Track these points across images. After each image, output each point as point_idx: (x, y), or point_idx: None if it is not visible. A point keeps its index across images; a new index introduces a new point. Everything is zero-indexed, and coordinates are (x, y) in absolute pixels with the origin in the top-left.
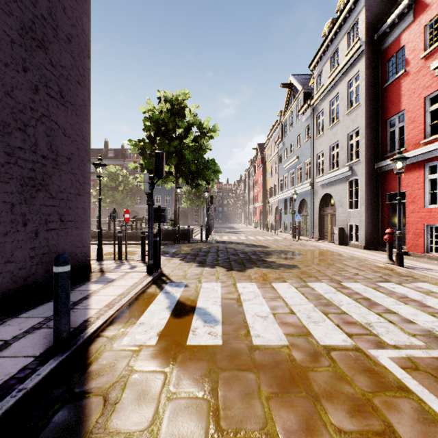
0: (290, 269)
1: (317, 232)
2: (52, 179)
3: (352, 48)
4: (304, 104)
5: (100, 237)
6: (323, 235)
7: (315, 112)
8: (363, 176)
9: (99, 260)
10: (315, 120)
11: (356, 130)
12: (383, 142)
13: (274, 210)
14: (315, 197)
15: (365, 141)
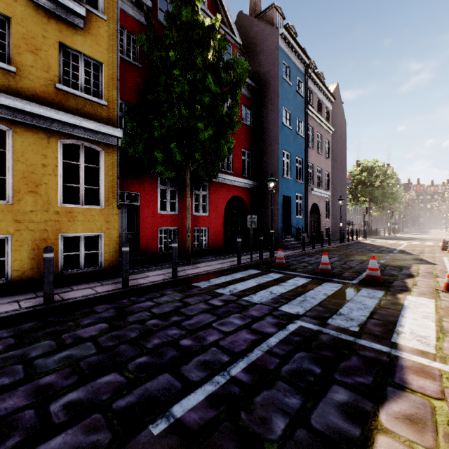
0: (415, 241)
1: None
2: (342, 216)
3: None
4: None
5: None
6: None
7: None
8: None
9: None
10: None
11: None
12: None
13: None
14: None
15: None
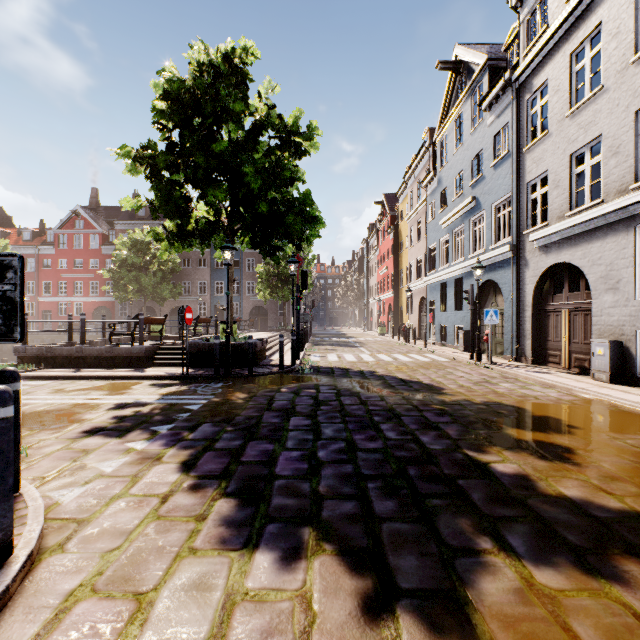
0: None
1: (530, 348)
2: None
3: None
4: (495, 83)
5: None
6: (544, 355)
7: (521, 95)
8: None
9: None
10: (521, 112)
11: None
12: None
13: (417, 304)
14: (521, 274)
15: None
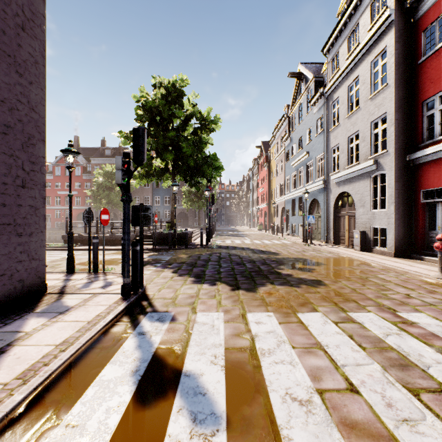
0: (315, 288)
1: (332, 235)
2: None
3: (378, 21)
4: (316, 92)
5: (71, 244)
6: (338, 239)
7: (329, 101)
8: (393, 170)
9: (69, 273)
10: (329, 110)
11: (382, 116)
12: (417, 129)
13: (280, 211)
14: (329, 196)
15: (395, 128)
